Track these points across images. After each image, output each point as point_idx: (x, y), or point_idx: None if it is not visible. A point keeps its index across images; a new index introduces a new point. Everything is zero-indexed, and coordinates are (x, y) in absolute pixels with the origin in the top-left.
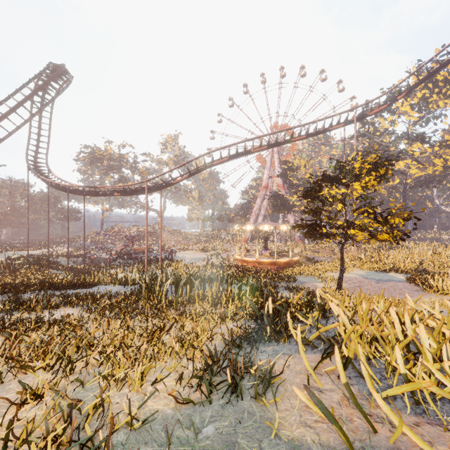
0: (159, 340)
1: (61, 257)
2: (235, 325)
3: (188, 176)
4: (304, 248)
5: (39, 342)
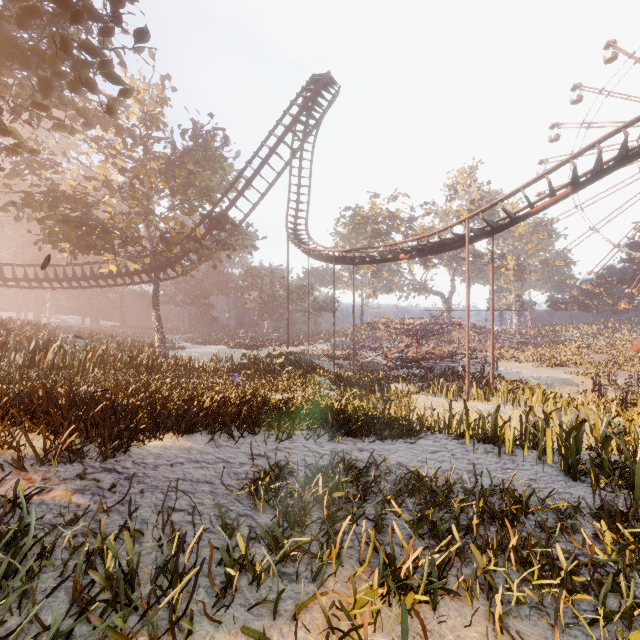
0: None
1: (323, 358)
2: None
3: (572, 191)
4: None
5: None
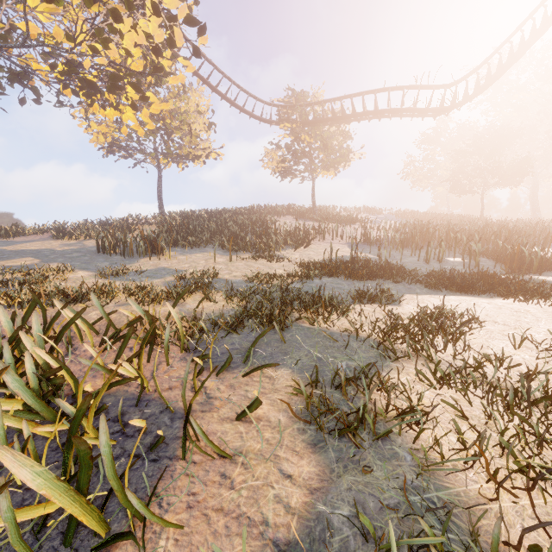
0: None
1: None
2: None
3: None
4: None
5: None
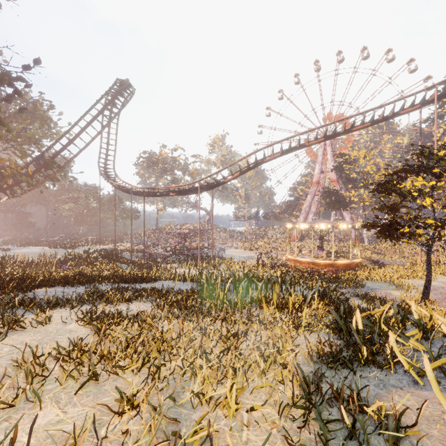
0: (238, 350)
1: (125, 252)
2: (313, 337)
3: (239, 174)
4: (363, 249)
5: (124, 341)
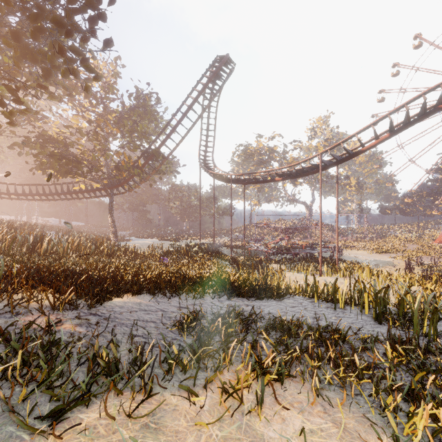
0: None
1: (223, 247)
2: None
3: (390, 136)
4: None
5: None
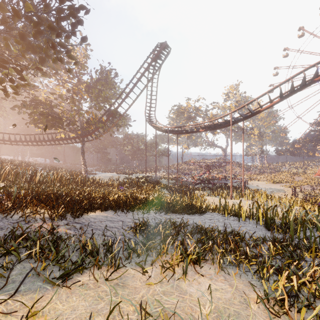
0: None
1: (163, 179)
2: None
3: (280, 100)
4: None
5: None
